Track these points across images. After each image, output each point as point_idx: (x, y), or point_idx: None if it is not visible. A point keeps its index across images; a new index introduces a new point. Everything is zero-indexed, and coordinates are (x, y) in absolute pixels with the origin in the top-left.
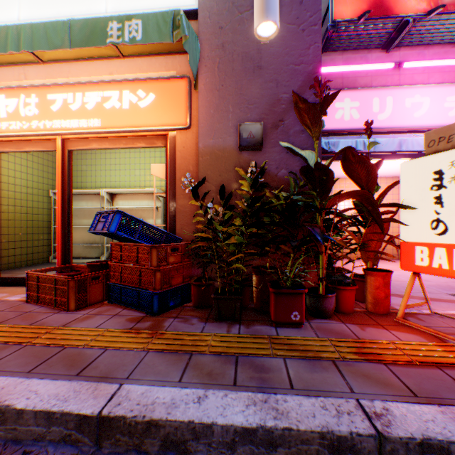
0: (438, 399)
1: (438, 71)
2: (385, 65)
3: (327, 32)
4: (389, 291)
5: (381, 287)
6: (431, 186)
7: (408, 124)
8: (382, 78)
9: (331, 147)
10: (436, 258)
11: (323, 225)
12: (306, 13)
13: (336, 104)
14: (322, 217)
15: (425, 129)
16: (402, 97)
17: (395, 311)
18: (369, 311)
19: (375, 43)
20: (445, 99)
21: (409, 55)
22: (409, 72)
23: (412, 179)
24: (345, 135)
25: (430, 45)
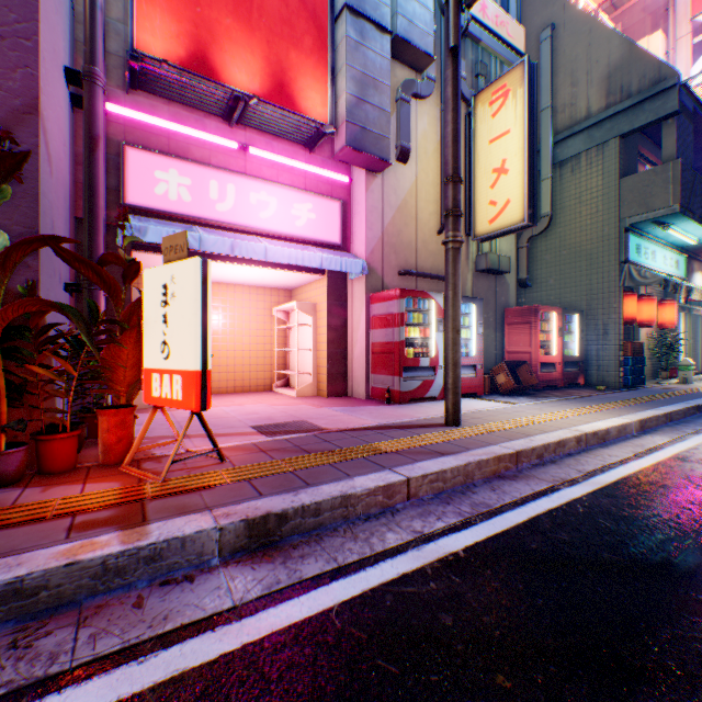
0: (4, 554)
1: (289, 171)
2: (229, 142)
3: (128, 62)
4: (131, 433)
5: (115, 429)
6: (162, 302)
7: (255, 224)
8: (225, 158)
9: (137, 233)
10: (165, 386)
11: (6, 347)
12: (11, 13)
13: (158, 172)
14: (1, 334)
15: (274, 234)
16: (247, 190)
17: (144, 457)
18: (102, 463)
19: (213, 108)
20: (294, 206)
21: (259, 140)
22: (259, 161)
23: (152, 291)
24: (175, 221)
25: (280, 138)
